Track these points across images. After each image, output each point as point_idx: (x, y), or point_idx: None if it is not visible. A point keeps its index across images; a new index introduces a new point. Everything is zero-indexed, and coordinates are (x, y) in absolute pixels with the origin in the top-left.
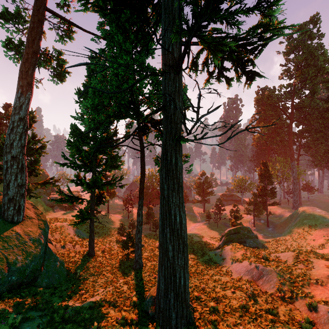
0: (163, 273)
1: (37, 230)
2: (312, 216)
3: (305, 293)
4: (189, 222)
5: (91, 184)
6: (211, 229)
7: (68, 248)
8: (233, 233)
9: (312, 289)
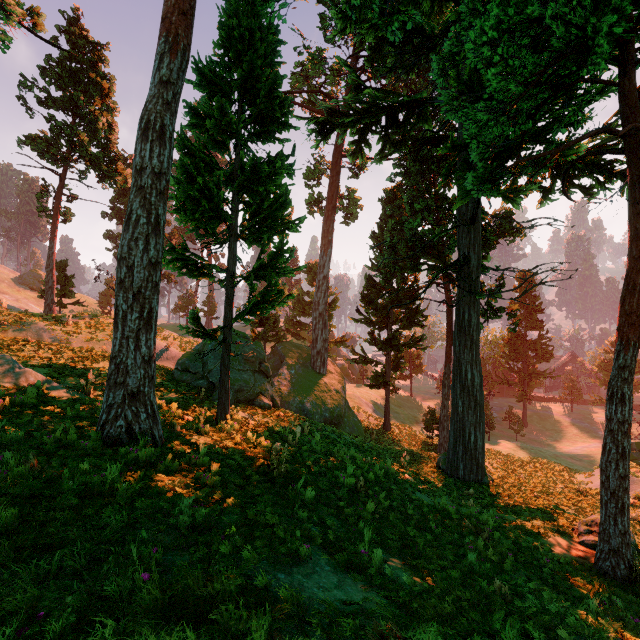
0: (453, 427)
1: (338, 384)
2: None
3: None
4: (575, 440)
5: (387, 344)
6: None
7: (361, 417)
8: (636, 450)
9: None
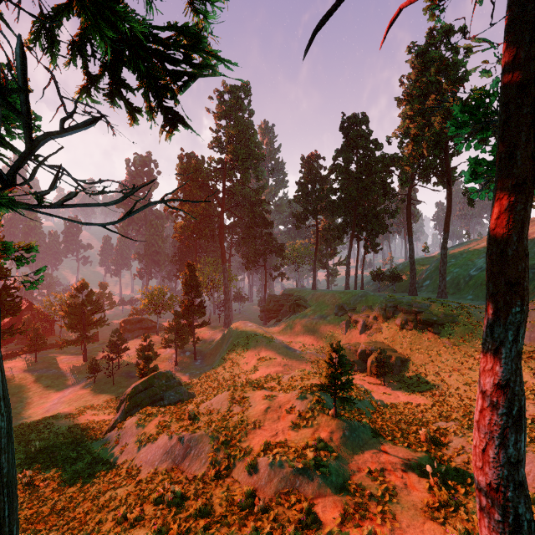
0: None
1: None
2: (245, 332)
3: (244, 450)
4: (48, 392)
5: None
6: (100, 392)
7: None
8: (142, 390)
9: (251, 439)
